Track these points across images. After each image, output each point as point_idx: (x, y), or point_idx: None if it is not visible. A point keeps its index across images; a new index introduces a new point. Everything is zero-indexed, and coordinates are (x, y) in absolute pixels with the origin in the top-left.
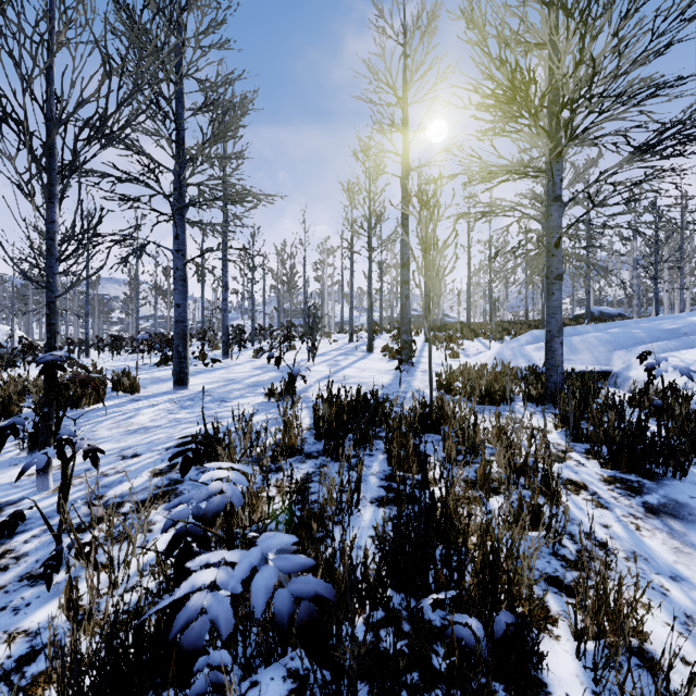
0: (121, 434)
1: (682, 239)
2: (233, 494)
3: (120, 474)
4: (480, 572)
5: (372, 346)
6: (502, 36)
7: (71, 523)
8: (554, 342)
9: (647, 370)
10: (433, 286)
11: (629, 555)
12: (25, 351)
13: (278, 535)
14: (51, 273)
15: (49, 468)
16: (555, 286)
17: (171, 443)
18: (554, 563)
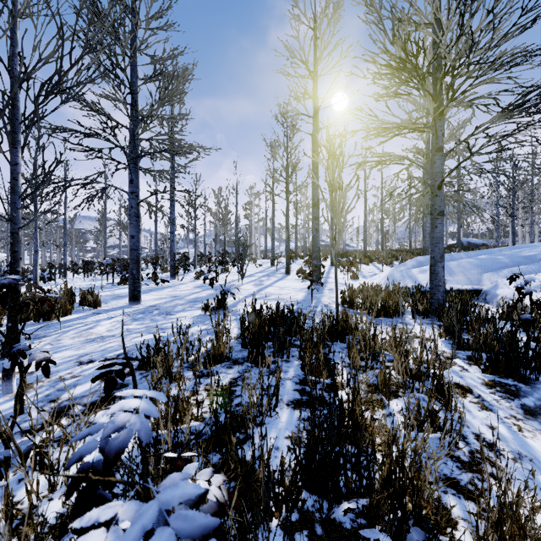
0: (81, 342)
1: (532, 185)
2: (141, 427)
3: (75, 378)
4: (386, 478)
5: (289, 269)
6: (395, 18)
7: (10, 434)
8: (437, 266)
9: (517, 289)
10: (338, 220)
11: (515, 456)
12: None
13: (181, 484)
14: (15, 208)
15: (12, 374)
16: (438, 221)
17: (121, 350)
18: (450, 465)
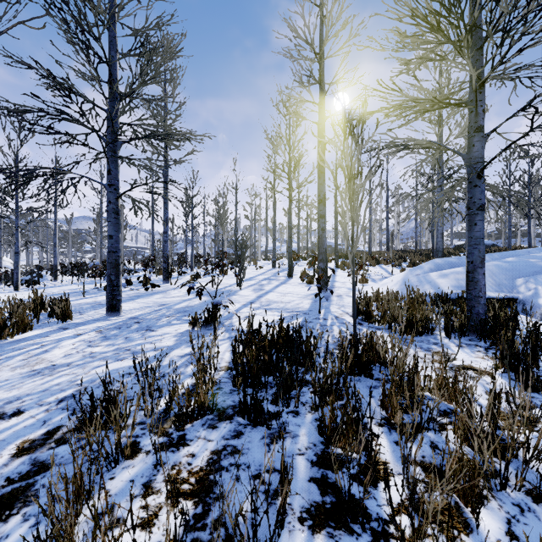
0: (21, 376)
1: None
2: None
3: None
4: None
5: (292, 272)
6: None
7: None
8: (476, 272)
9: None
10: (357, 216)
11: None
12: None
13: None
14: None
15: None
16: (477, 217)
17: (69, 390)
18: None
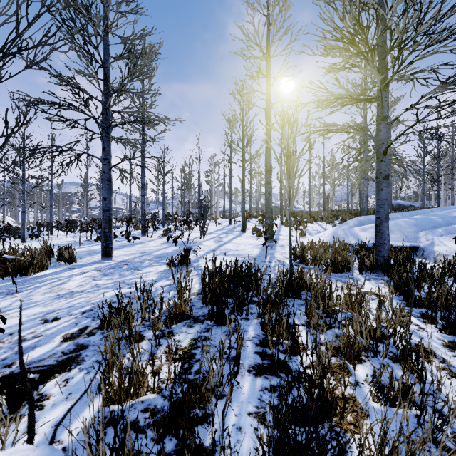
0: (50, 298)
1: (453, 155)
2: None
3: (36, 339)
4: None
5: (245, 227)
6: None
7: None
8: (382, 225)
9: None
10: (292, 183)
11: None
12: (3, 231)
13: None
14: None
15: None
16: (383, 184)
17: (87, 307)
18: (435, 453)
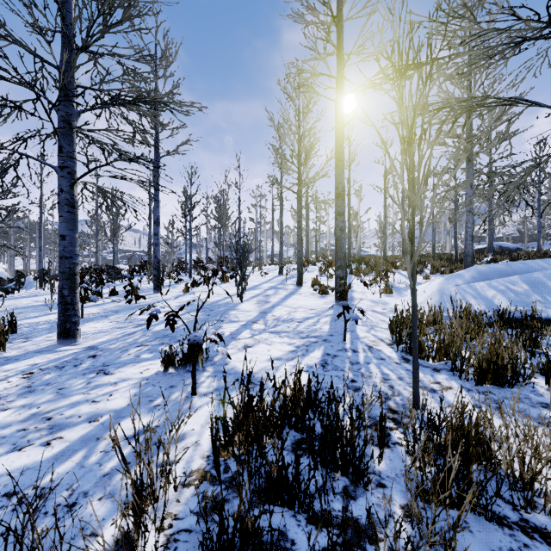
0: None
1: None
2: None
3: None
4: None
5: (302, 279)
6: None
7: None
8: None
9: None
10: (421, 200)
11: None
12: None
13: None
14: None
15: None
16: None
17: None
18: None
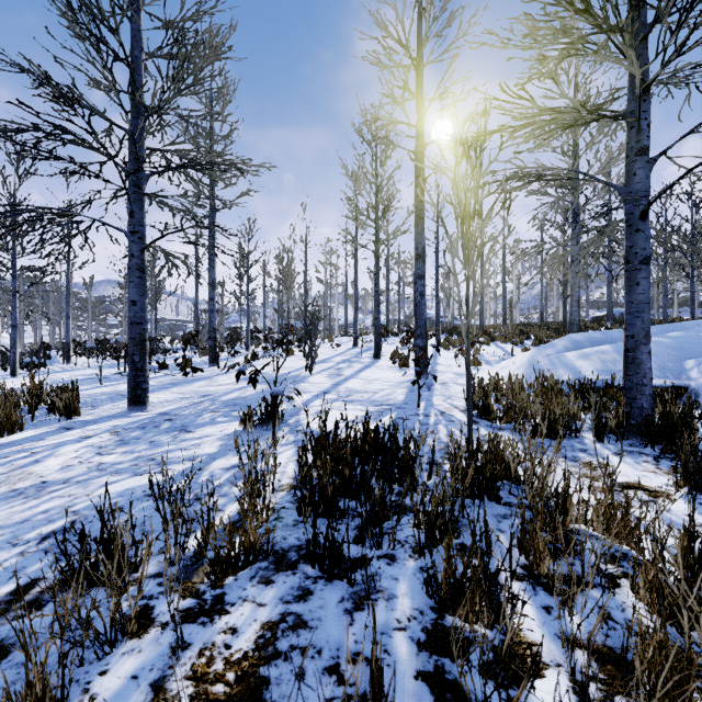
0: None
1: None
2: None
3: None
4: None
5: (379, 351)
6: None
7: None
8: (639, 351)
9: None
10: (473, 272)
11: None
12: None
13: None
14: None
15: None
16: (640, 273)
17: (59, 521)
18: None
